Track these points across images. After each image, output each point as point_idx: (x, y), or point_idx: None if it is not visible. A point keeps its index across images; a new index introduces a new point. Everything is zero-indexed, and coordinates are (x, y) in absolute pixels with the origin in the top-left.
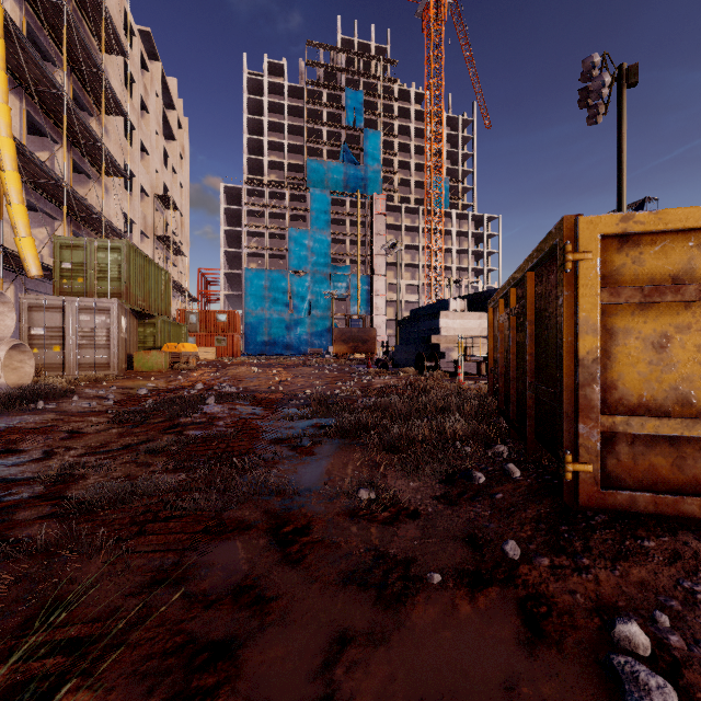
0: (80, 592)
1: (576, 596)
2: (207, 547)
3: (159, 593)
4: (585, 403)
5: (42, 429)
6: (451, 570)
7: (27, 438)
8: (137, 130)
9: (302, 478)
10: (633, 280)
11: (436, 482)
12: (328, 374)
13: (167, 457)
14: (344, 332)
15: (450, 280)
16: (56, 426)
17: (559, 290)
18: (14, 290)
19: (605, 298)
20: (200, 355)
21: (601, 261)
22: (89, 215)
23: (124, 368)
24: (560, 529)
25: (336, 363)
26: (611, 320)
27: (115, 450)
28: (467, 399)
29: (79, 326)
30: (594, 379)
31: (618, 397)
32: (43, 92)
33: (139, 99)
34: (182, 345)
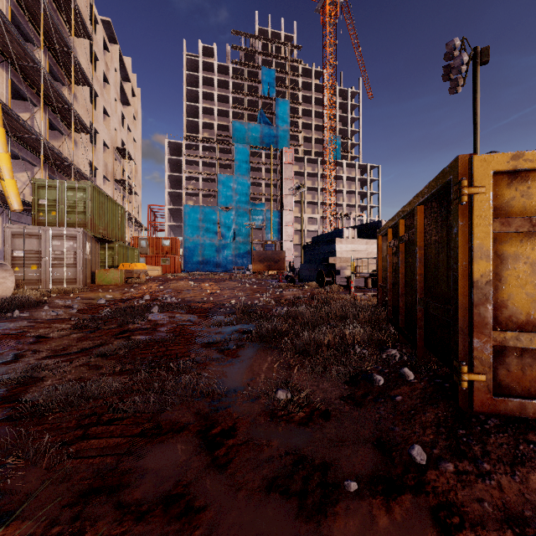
0: (19, 503)
1: (484, 504)
2: (143, 450)
3: (94, 503)
4: (479, 320)
5: (14, 335)
6: (365, 476)
7: (1, 343)
8: (100, 97)
9: (229, 379)
10: (522, 212)
11: (342, 383)
12: (248, 287)
13: (115, 360)
14: (261, 254)
15: (342, 214)
16: (26, 332)
17: (453, 221)
18: (2, 221)
19: (497, 227)
20: (149, 272)
21: (493, 194)
22: (61, 162)
23: (88, 282)
24: (458, 433)
25: (255, 278)
26: (502, 247)
27: (73, 353)
28: (361, 309)
29: (52, 250)
30: (487, 299)
31: (508, 314)
32: (24, 66)
33: (102, 73)
34: (134, 264)
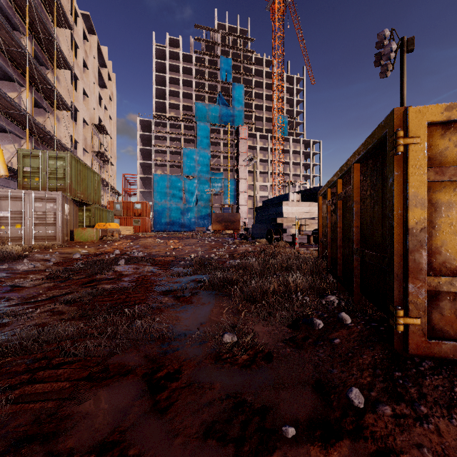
0: None
1: (424, 451)
2: (86, 394)
3: (24, 452)
4: (414, 266)
5: None
6: (304, 420)
7: None
8: (80, 80)
9: (180, 323)
10: (455, 161)
11: (284, 327)
12: (207, 243)
13: (78, 306)
14: (219, 216)
15: (289, 182)
16: (2, 282)
17: (389, 172)
18: None
19: (431, 176)
20: (123, 231)
21: (427, 145)
22: (45, 136)
23: (67, 240)
24: (394, 375)
25: (214, 236)
26: (436, 195)
27: (41, 301)
28: (303, 260)
29: (34, 211)
30: (422, 245)
31: (441, 260)
32: (12, 51)
33: (81, 59)
34: (108, 224)
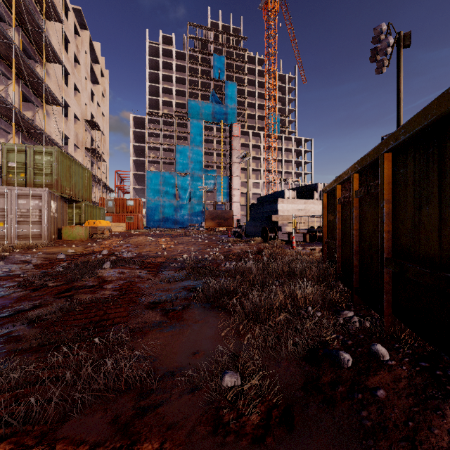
0: None
1: None
2: None
3: None
4: None
5: None
6: None
7: None
8: (71, 75)
9: (167, 353)
10: None
11: (300, 360)
12: (200, 241)
13: (42, 328)
14: (212, 213)
15: (281, 180)
16: None
17: None
18: None
19: None
20: (115, 228)
21: None
22: (33, 130)
23: (54, 238)
24: None
25: (207, 233)
26: None
27: (1, 318)
28: (307, 264)
29: (18, 208)
30: None
31: None
32: None
33: (73, 54)
34: (99, 221)
